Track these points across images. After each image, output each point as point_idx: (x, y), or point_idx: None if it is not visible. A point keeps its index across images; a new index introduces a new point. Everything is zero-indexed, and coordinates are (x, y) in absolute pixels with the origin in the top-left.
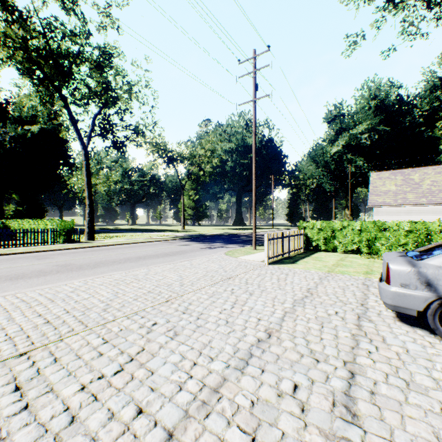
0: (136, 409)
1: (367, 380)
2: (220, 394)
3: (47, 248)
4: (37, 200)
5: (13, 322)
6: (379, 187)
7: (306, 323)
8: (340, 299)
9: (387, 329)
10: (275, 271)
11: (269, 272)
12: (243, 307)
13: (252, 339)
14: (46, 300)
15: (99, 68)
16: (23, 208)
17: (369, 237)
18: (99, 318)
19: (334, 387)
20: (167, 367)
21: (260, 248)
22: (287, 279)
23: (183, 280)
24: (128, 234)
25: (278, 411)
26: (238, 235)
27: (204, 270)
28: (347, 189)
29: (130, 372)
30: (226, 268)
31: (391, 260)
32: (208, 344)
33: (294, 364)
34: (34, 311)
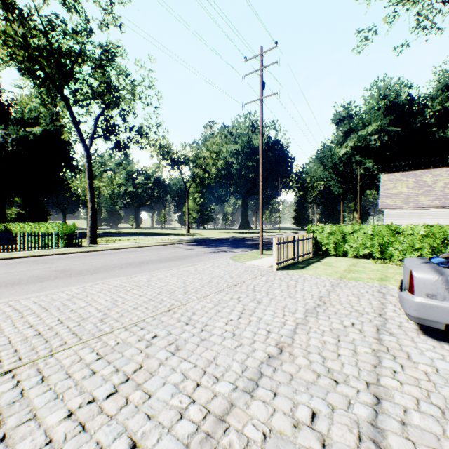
0: (129, 442)
1: (395, 407)
2: (227, 423)
3: (48, 252)
4: (40, 203)
5: (1, 334)
6: (390, 189)
7: (320, 336)
8: (356, 308)
9: (410, 344)
10: (284, 277)
11: (278, 278)
12: (251, 317)
13: (262, 355)
14: (40, 309)
15: (101, 67)
16: (25, 211)
17: (381, 242)
18: (95, 330)
19: (358, 416)
20: (167, 388)
21: (267, 252)
22: (297, 286)
23: (186, 287)
24: (132, 238)
25: (295, 447)
26: (244, 238)
27: (209, 276)
28: (355, 192)
29: (125, 395)
30: (232, 274)
31: (415, 267)
32: (213, 360)
33: (310, 387)
34: (25, 321)
